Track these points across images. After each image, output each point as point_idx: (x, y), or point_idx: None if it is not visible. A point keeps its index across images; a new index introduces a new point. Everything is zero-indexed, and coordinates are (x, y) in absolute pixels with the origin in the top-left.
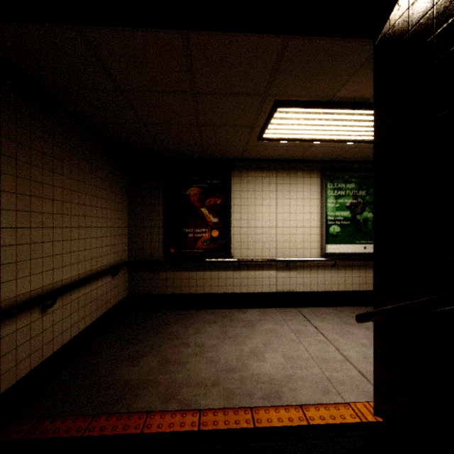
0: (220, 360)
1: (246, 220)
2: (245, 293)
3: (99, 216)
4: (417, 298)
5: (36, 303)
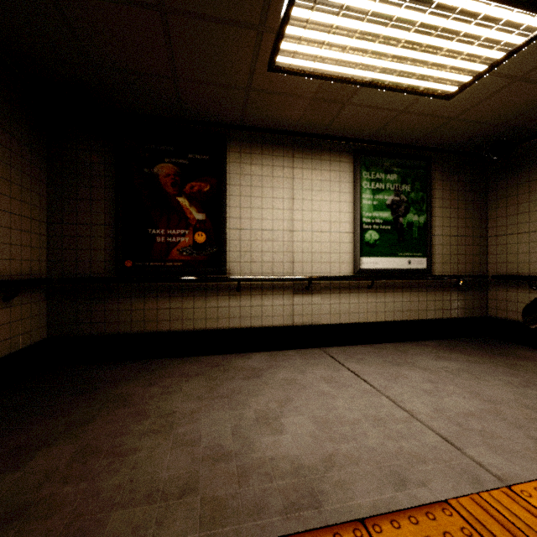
0: (202, 439)
1: (249, 219)
2: (248, 329)
3: None
4: None
5: None
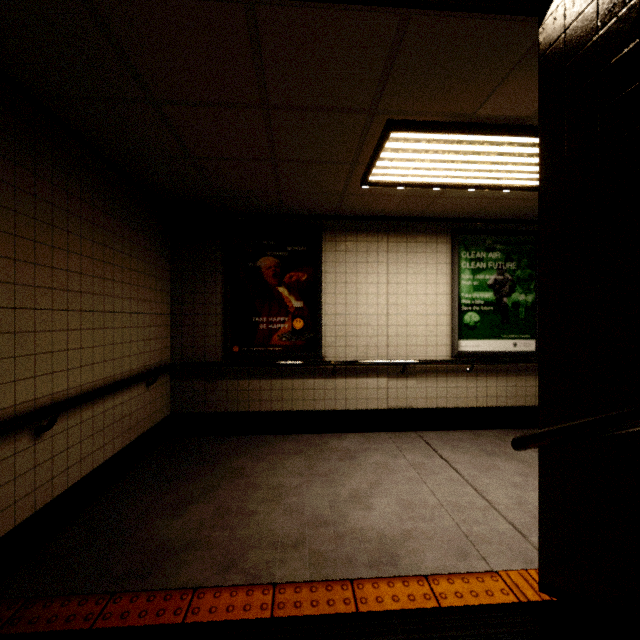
0: (306, 509)
1: (344, 305)
2: (343, 410)
3: (126, 295)
4: (612, 410)
5: (22, 423)
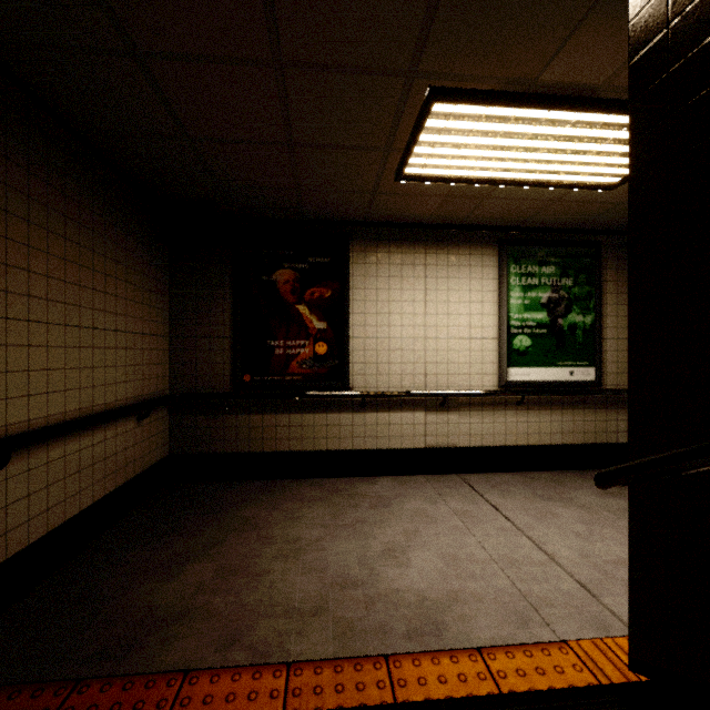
0: (330, 566)
1: (374, 327)
2: (373, 450)
3: (111, 309)
4: None
5: None
